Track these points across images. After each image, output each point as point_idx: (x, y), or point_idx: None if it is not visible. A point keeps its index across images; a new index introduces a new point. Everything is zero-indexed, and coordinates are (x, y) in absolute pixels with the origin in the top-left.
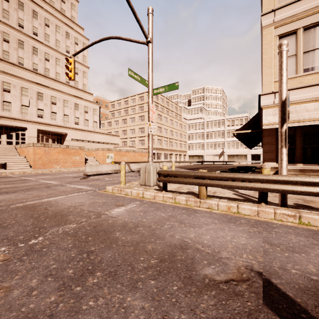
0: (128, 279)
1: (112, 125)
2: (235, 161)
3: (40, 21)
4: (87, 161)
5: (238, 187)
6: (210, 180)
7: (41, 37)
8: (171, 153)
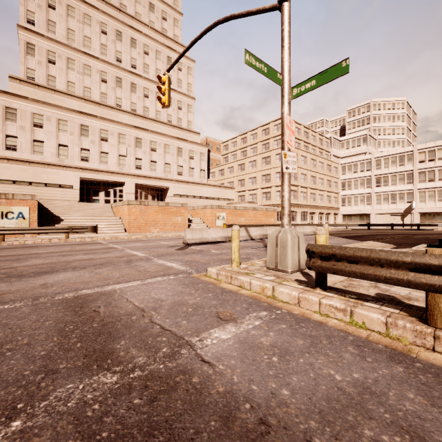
0: None
1: (225, 174)
2: (437, 224)
3: (138, 49)
4: (192, 224)
5: None
6: None
7: (140, 69)
8: (312, 211)
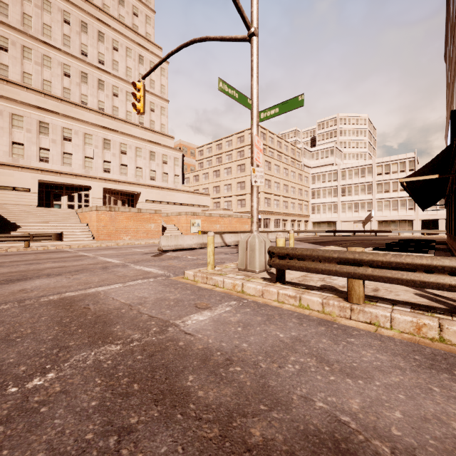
0: None
1: (200, 180)
2: (391, 230)
3: (107, 44)
4: (166, 231)
5: (440, 286)
6: (374, 269)
7: (108, 65)
8: (285, 218)
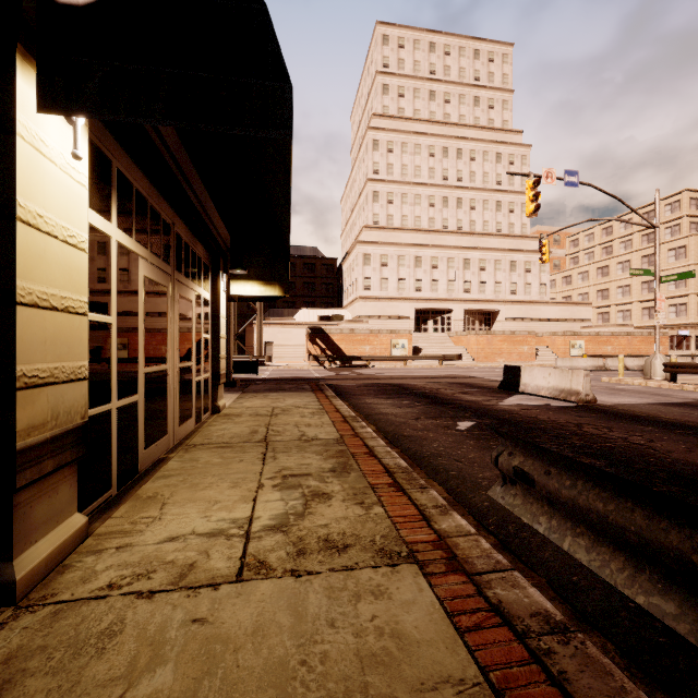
0: (636, 394)
1: (573, 283)
2: None
3: (464, 159)
4: (538, 353)
5: None
6: None
7: (466, 180)
8: None
